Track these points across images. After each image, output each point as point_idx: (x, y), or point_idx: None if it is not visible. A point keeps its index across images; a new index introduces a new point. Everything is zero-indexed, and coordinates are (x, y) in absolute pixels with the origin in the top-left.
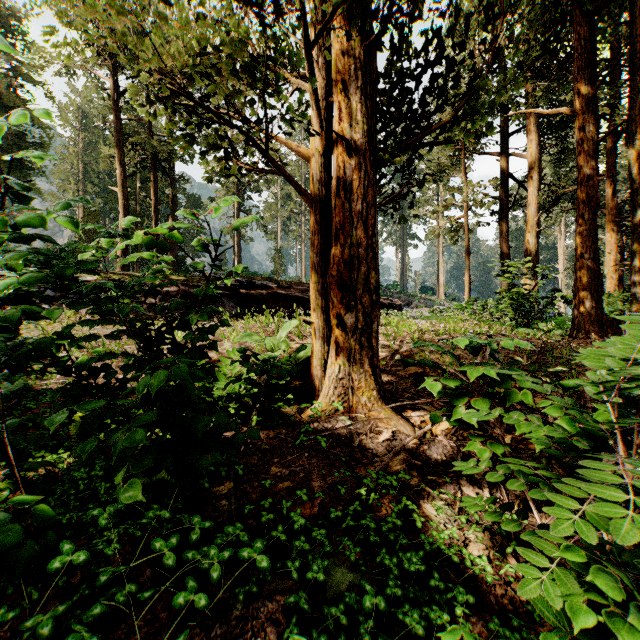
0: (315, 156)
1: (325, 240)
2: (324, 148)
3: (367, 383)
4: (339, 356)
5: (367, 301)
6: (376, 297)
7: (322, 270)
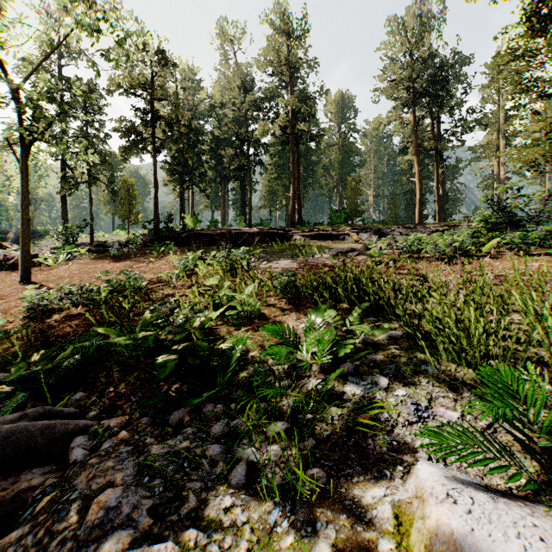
0: None
1: None
2: None
3: None
4: None
5: None
6: None
7: None
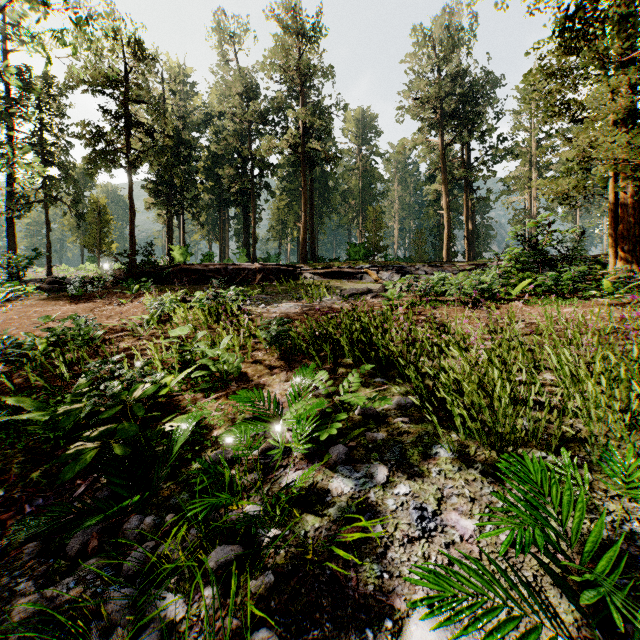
0: (610, 195)
1: (615, 223)
2: (614, 192)
3: (632, 268)
4: (620, 261)
5: (632, 241)
6: (636, 239)
7: (613, 234)
